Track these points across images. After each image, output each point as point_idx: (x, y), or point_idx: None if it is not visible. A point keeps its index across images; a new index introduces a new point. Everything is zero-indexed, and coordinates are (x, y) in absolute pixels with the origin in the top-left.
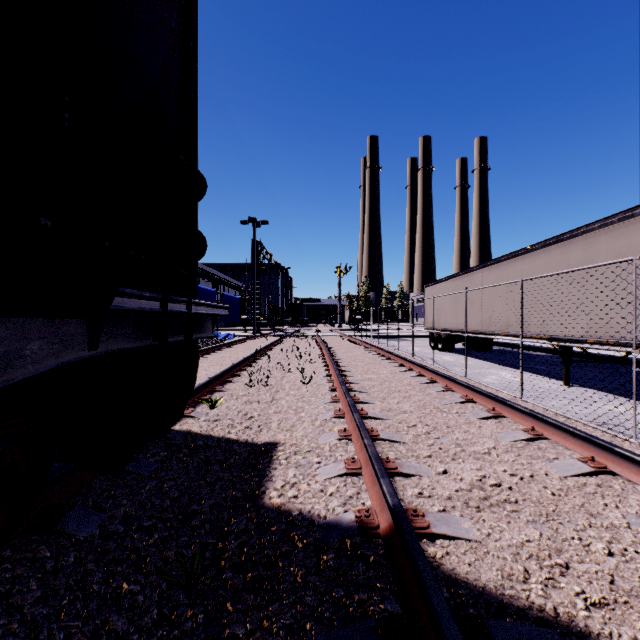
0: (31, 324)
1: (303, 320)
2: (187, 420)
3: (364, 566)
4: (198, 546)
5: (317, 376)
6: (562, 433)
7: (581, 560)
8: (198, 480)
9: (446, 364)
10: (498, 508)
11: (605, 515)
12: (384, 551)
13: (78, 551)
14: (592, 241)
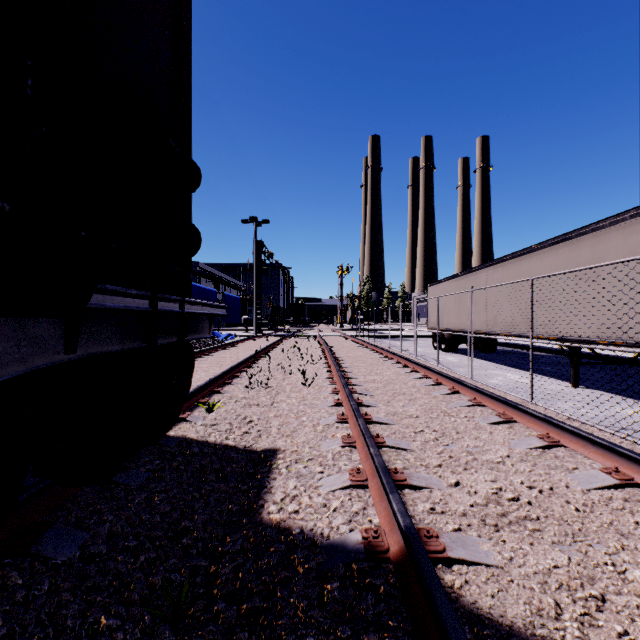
0: None
1: (304, 320)
2: (183, 425)
3: (373, 598)
4: (188, 570)
5: (319, 377)
6: (581, 440)
7: (618, 591)
8: (192, 492)
9: (450, 365)
10: (518, 526)
11: (638, 535)
12: (395, 580)
13: (53, 578)
14: (602, 239)
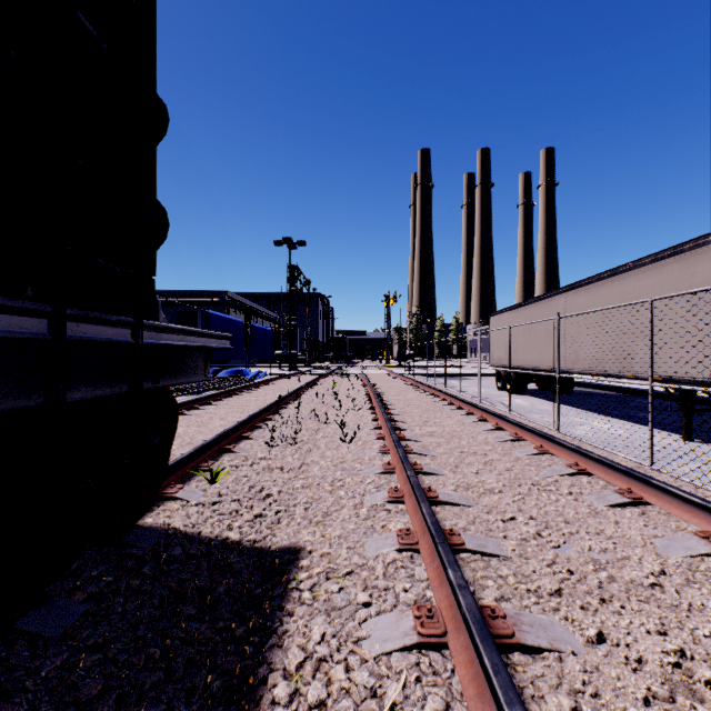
0: None
1: (346, 356)
2: (169, 505)
3: None
4: None
5: (362, 429)
6: None
7: None
8: (148, 646)
9: (521, 410)
10: None
11: None
12: None
13: None
14: None
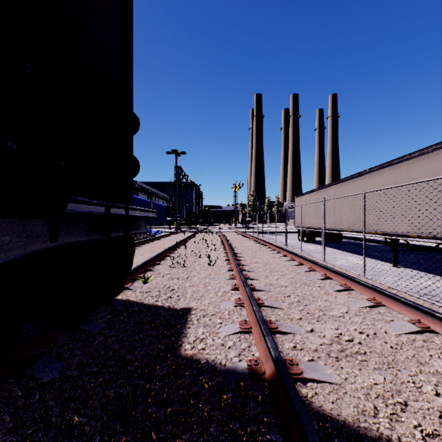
0: (3, 223)
1: (210, 221)
2: (127, 292)
3: (254, 404)
4: (131, 387)
5: (219, 260)
6: (396, 302)
7: (416, 399)
8: (133, 336)
9: (310, 251)
10: (352, 358)
11: (431, 364)
12: (269, 392)
13: (42, 391)
14: (413, 165)
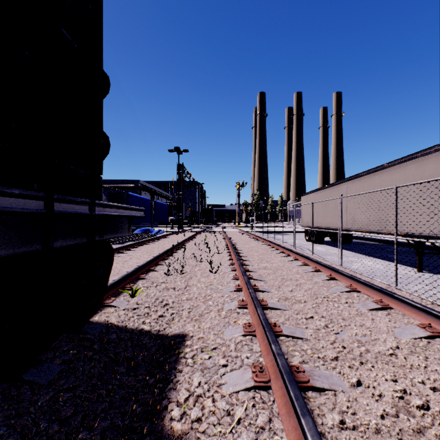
0: None
1: (213, 220)
2: (107, 310)
3: None
4: None
5: (223, 265)
6: None
7: None
8: (98, 389)
9: (320, 253)
10: None
11: None
12: None
13: None
14: None
